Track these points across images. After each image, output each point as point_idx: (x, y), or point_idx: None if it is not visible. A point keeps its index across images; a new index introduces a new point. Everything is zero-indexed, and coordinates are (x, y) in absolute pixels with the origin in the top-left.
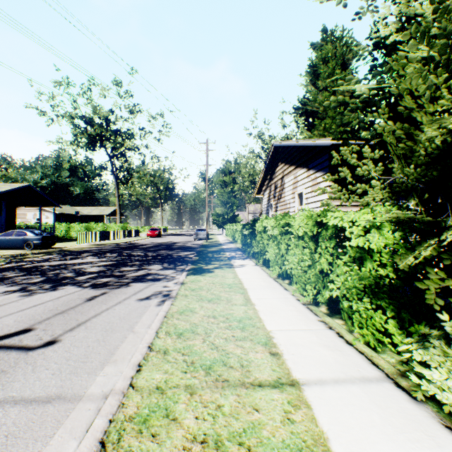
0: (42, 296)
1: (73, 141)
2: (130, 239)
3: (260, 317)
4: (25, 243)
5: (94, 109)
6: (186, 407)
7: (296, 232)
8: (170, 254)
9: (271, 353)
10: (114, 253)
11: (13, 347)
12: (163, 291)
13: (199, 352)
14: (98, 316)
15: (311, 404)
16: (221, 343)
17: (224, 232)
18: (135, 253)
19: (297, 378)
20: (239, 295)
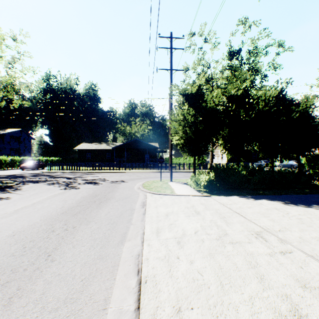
0: None
1: None
2: None
3: None
4: (291, 166)
5: None
6: None
7: None
8: None
9: None
10: None
11: None
12: None
13: None
14: None
15: None
16: None
17: None
18: None
19: None
20: None
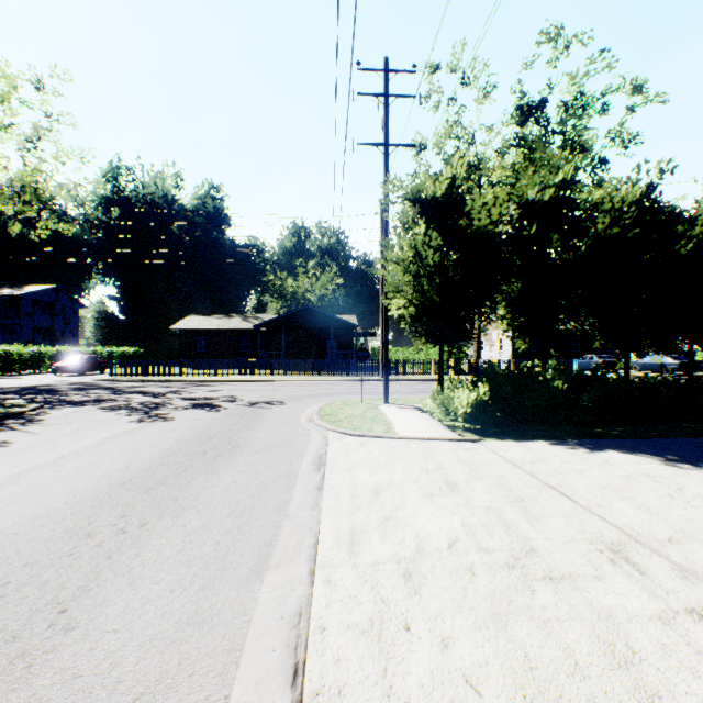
0: None
1: None
2: None
3: None
4: (662, 367)
5: None
6: None
7: None
8: None
9: None
10: None
11: None
12: None
13: None
14: None
15: None
16: None
17: None
18: None
19: None
20: None
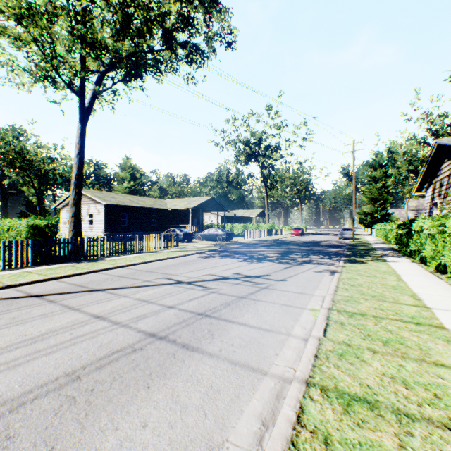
0: (258, 264)
1: (234, 160)
2: (277, 236)
3: (409, 287)
4: (217, 237)
5: (251, 133)
6: (364, 301)
7: (449, 231)
8: (321, 249)
9: (414, 298)
10: (275, 246)
11: (269, 279)
12: (328, 269)
13: (365, 291)
14: (297, 275)
15: (434, 312)
16: (379, 291)
17: (373, 232)
18: (291, 247)
19: (429, 307)
20: (391, 276)
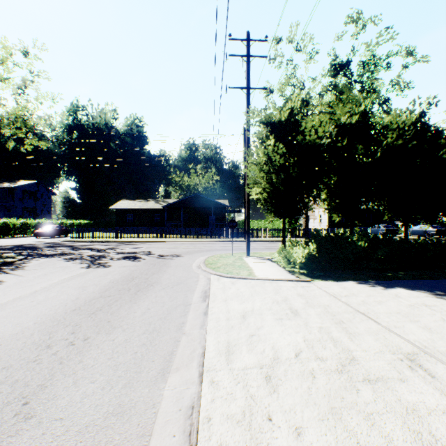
0: None
1: None
2: None
3: None
4: (425, 233)
5: None
6: None
7: None
8: None
9: None
10: None
11: None
12: None
13: None
14: None
15: None
16: None
17: None
18: None
19: None
20: None
